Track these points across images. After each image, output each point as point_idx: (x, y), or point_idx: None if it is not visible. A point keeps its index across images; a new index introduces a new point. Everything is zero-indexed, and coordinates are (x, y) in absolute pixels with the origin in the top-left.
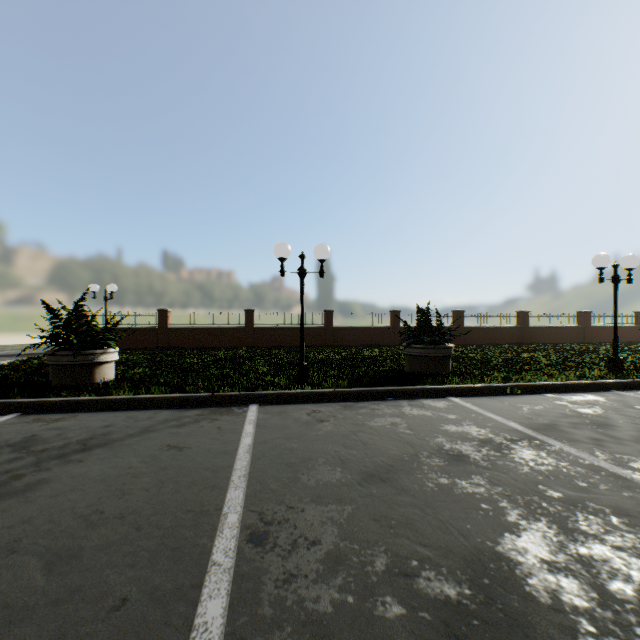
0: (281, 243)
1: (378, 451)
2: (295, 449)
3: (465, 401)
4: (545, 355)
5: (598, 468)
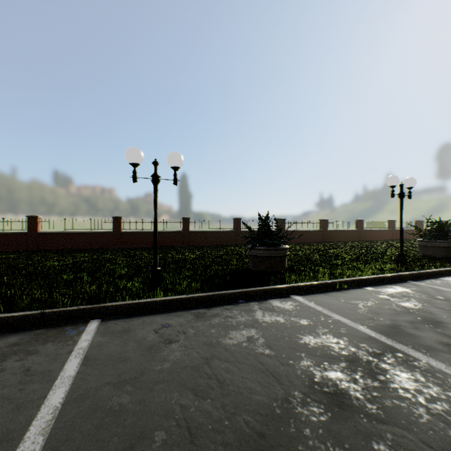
0: (133, 148)
1: (239, 398)
2: (124, 410)
3: (308, 300)
4: (344, 251)
5: None
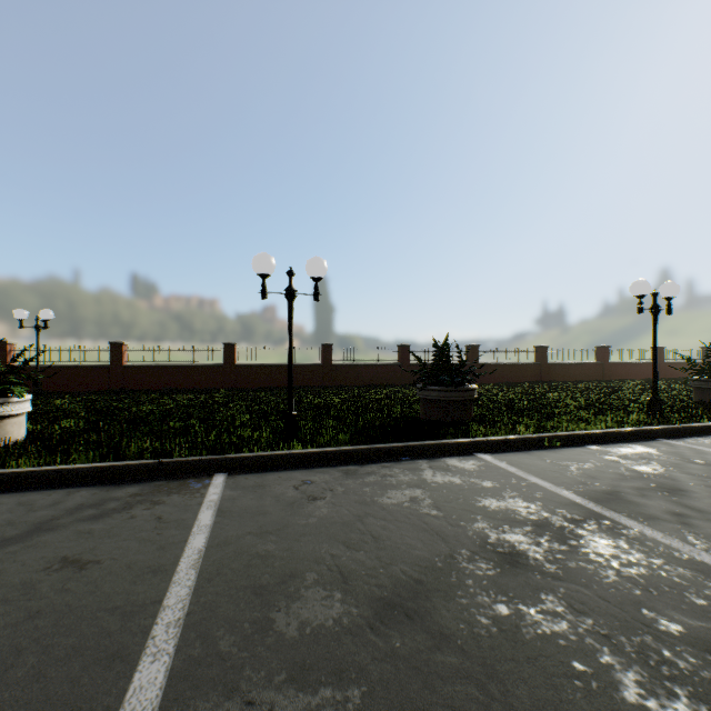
0: (262, 254)
1: (397, 552)
2: (271, 555)
3: (498, 459)
4: (571, 395)
5: (705, 567)
